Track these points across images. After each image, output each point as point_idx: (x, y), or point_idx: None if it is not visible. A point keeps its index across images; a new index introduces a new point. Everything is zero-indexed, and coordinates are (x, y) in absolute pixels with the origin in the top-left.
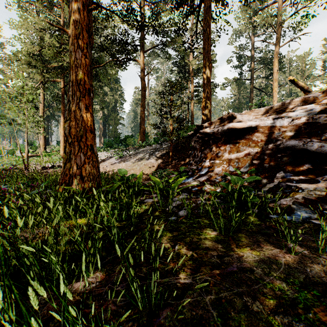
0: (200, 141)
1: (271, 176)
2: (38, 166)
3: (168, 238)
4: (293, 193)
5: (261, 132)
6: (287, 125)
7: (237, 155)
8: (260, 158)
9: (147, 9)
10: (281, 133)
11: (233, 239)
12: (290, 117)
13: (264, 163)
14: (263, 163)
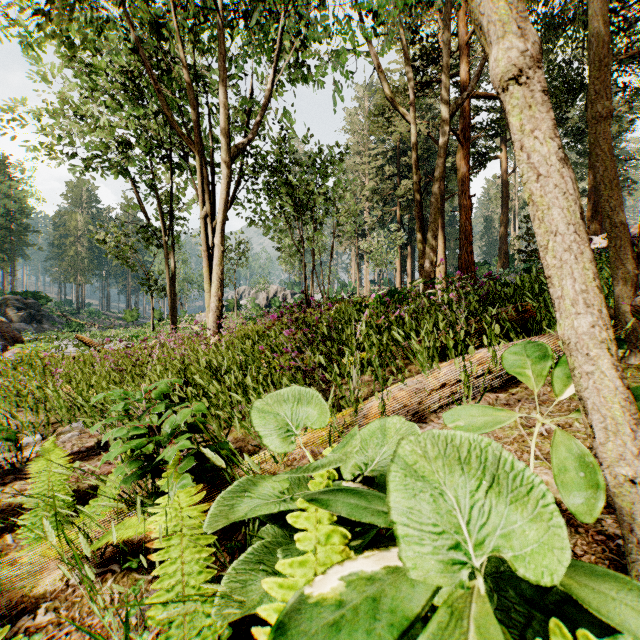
0: None
1: None
2: None
3: None
4: None
5: None
6: None
7: None
8: None
9: None
10: None
11: None
12: None
13: None
14: None
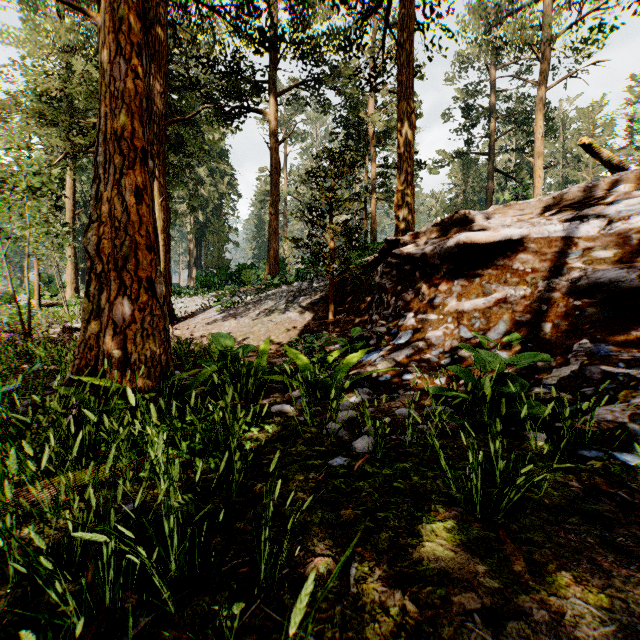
0: (394, 273)
1: (560, 349)
2: (56, 326)
3: (329, 534)
4: (623, 392)
5: (533, 252)
6: (595, 234)
7: (478, 303)
8: (531, 310)
9: (284, 9)
10: (582, 253)
11: (510, 536)
12: (603, 216)
13: (541, 320)
14: (538, 320)
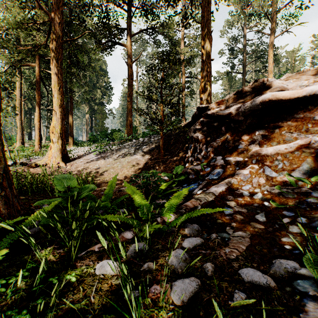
0: (205, 128)
1: None
2: None
3: None
4: None
5: None
6: None
7: (281, 148)
8: None
9: None
10: None
11: None
12: None
13: None
14: None
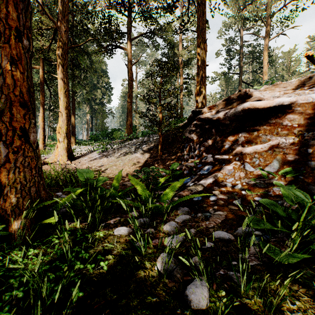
0: (198, 130)
1: None
2: None
3: None
4: None
5: (298, 113)
6: None
7: (258, 148)
8: (299, 152)
9: None
10: None
11: None
12: None
13: (307, 159)
14: (305, 159)
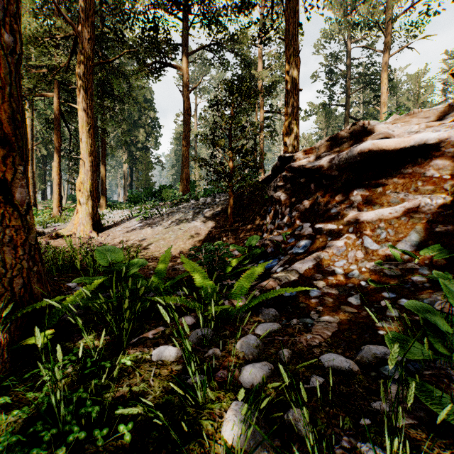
0: (288, 186)
1: None
2: None
3: None
4: None
5: (451, 156)
6: None
7: (384, 213)
8: (453, 220)
9: None
10: None
11: None
12: None
13: None
14: None
